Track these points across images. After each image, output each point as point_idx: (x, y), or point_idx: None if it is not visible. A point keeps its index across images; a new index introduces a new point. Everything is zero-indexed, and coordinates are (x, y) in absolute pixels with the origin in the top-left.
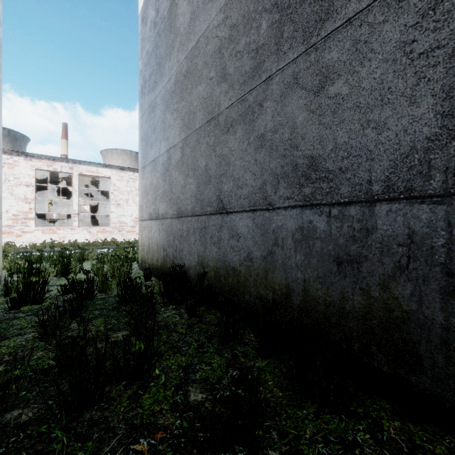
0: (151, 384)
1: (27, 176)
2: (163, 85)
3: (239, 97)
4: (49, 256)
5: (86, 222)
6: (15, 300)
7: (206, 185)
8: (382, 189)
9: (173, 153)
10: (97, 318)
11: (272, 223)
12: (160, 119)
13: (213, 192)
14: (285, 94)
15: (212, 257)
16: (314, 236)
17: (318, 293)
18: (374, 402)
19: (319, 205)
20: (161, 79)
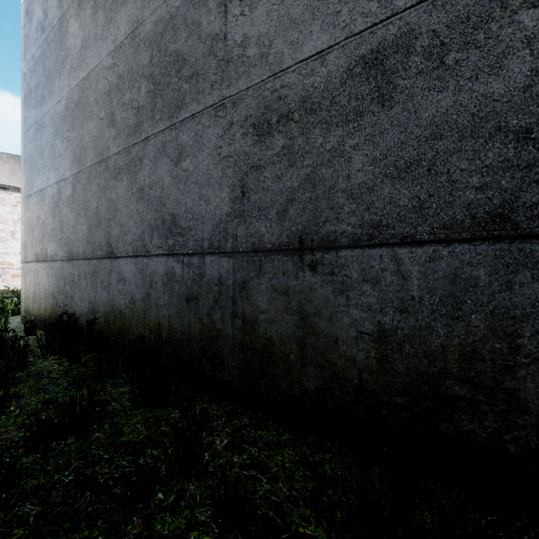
0: (1, 417)
1: None
2: (53, 105)
3: (125, 147)
4: None
5: None
6: None
7: (97, 228)
8: (208, 245)
9: (64, 187)
10: None
11: (149, 268)
12: (49, 144)
13: (103, 235)
14: (157, 157)
15: (103, 301)
16: (175, 279)
17: (177, 326)
18: (200, 397)
19: (177, 254)
20: (49, 97)
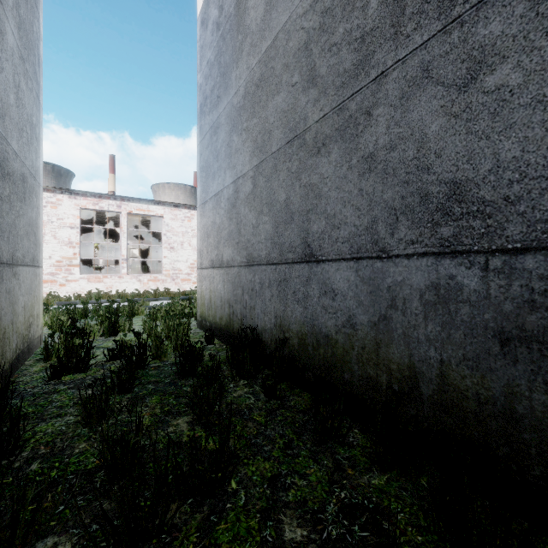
0: (227, 506)
1: (71, 217)
2: (229, 100)
3: (334, 106)
4: (95, 309)
5: (135, 268)
6: (56, 368)
7: (287, 225)
8: None
9: (242, 185)
10: (151, 395)
11: (387, 277)
12: (224, 143)
13: (297, 233)
14: (408, 94)
15: (296, 318)
16: (458, 298)
17: (466, 383)
18: None
19: (467, 252)
20: (225, 93)
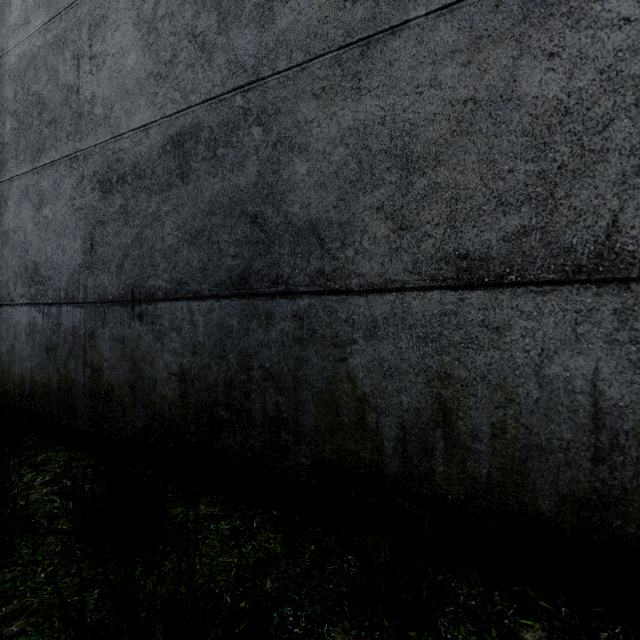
0: None
1: None
2: None
3: None
4: None
5: None
6: None
7: None
8: (65, 295)
9: None
10: None
11: (14, 318)
12: None
13: None
14: (21, 200)
15: None
16: (37, 330)
17: (39, 378)
18: (54, 447)
19: (39, 304)
20: None
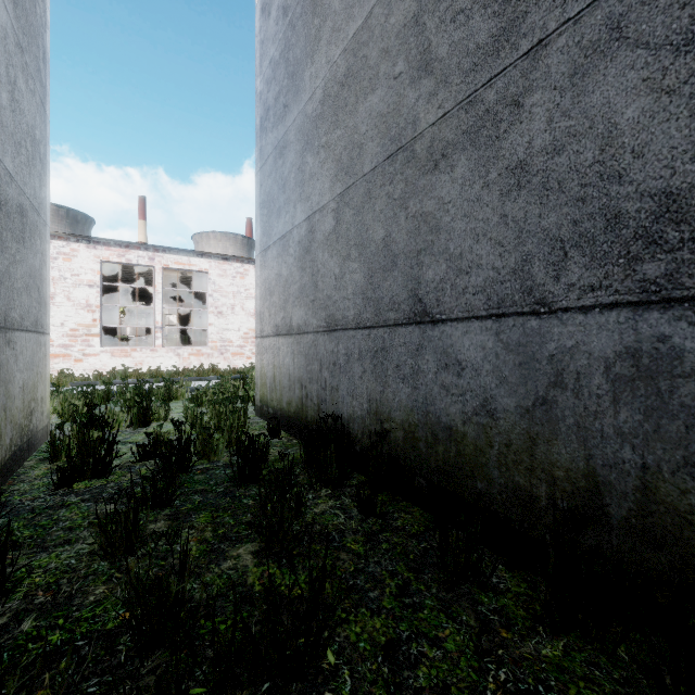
0: None
1: (90, 272)
2: (301, 109)
3: (461, 99)
4: (120, 392)
5: (173, 339)
6: (65, 471)
7: (386, 273)
8: None
9: (319, 222)
10: (198, 510)
11: (548, 341)
12: (294, 167)
13: (402, 284)
14: (584, 68)
15: (400, 403)
16: (675, 370)
17: (689, 501)
18: None
19: (692, 299)
20: (295, 100)
